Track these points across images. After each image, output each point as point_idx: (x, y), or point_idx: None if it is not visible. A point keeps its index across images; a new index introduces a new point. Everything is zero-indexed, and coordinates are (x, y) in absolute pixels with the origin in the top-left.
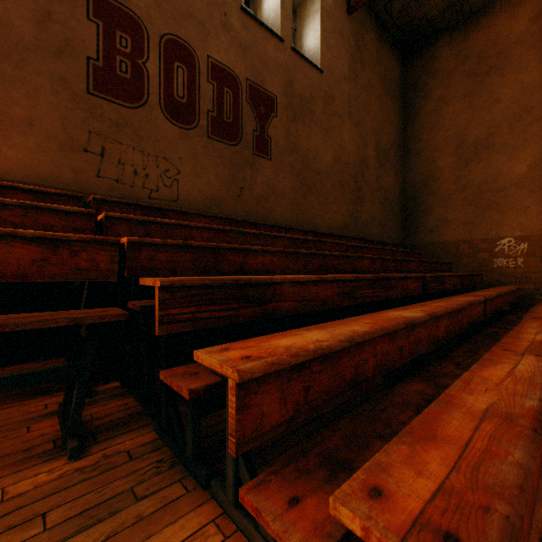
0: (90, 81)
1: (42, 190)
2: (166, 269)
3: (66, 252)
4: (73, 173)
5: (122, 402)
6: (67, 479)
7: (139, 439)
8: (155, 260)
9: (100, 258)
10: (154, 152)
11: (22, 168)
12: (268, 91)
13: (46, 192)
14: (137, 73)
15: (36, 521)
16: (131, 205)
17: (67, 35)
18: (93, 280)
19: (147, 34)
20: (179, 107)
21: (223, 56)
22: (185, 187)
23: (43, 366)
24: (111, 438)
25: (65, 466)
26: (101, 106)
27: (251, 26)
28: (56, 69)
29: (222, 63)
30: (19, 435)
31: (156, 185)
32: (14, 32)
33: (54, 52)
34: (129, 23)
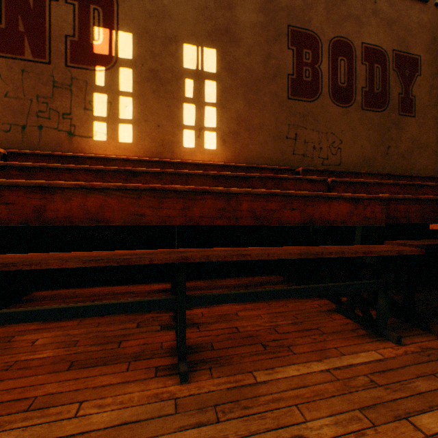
0: (288, 90)
1: (276, 168)
2: (402, 218)
3: (360, 207)
4: (280, 154)
5: (373, 312)
6: (414, 356)
7: (433, 342)
8: (396, 211)
9: (375, 210)
10: (324, 130)
11: (257, 156)
12: (411, 55)
13: (277, 169)
14: (314, 75)
15: (433, 377)
16: (322, 171)
17: (277, 64)
18: (372, 225)
19: (320, 44)
20: (340, 92)
21: (373, 38)
22: (344, 153)
23: (274, 279)
24: (405, 336)
25: (397, 347)
26: (294, 105)
27: (396, 2)
28: (272, 89)
29: (372, 44)
30: (330, 320)
31: (326, 155)
32: (254, 73)
33: (271, 78)
34: (310, 40)
